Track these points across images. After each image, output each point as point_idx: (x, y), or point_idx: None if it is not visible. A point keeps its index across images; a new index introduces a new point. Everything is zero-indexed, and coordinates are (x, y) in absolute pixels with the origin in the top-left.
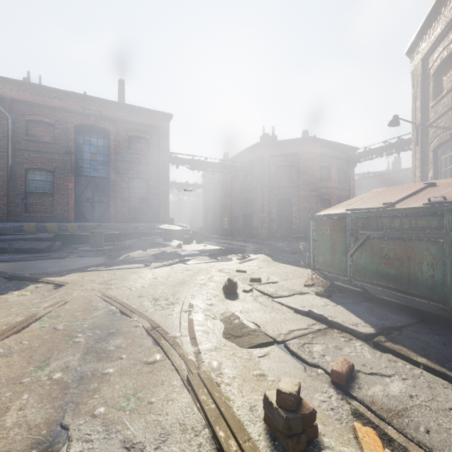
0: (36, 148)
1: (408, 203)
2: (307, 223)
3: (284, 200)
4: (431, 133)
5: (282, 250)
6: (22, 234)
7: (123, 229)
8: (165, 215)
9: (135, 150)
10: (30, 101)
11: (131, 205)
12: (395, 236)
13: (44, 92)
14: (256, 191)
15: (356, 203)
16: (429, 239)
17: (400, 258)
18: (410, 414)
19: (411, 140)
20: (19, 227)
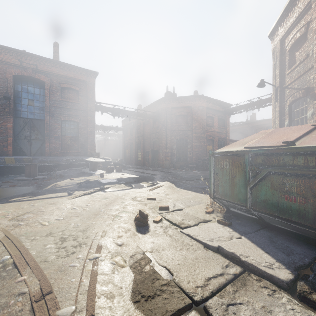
0: None
1: (307, 142)
2: (198, 156)
3: (181, 140)
4: (287, 93)
5: (182, 177)
6: None
7: (56, 161)
8: (92, 150)
9: (66, 98)
10: None
11: (63, 142)
12: (300, 173)
13: None
14: (161, 133)
15: (250, 141)
16: None
17: (304, 194)
18: None
19: (267, 100)
20: None
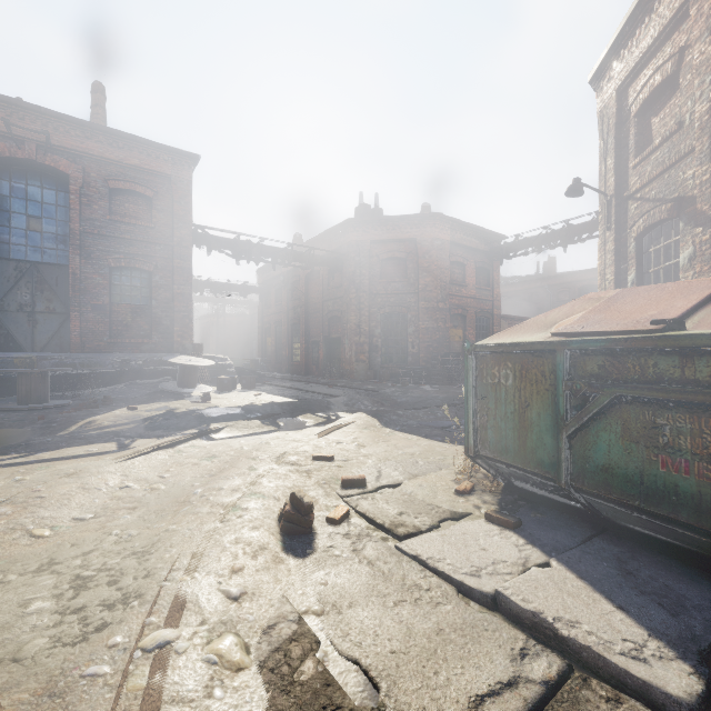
0: None
1: None
2: (431, 353)
3: (394, 315)
4: (632, 210)
5: (395, 401)
6: None
7: (97, 364)
8: (184, 338)
9: (123, 215)
10: None
11: (116, 319)
12: (703, 401)
13: None
14: (348, 299)
15: (565, 319)
16: None
17: None
18: None
19: (583, 227)
20: None
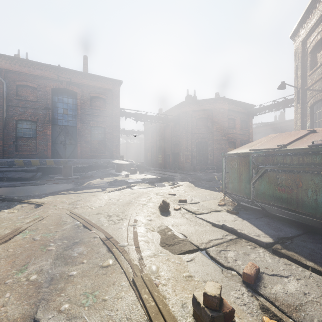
0: (23, 105)
1: (296, 145)
2: (219, 159)
3: (202, 142)
4: (308, 94)
5: (201, 178)
6: (13, 167)
7: (87, 163)
8: (117, 153)
9: (95, 106)
10: (19, 71)
11: (92, 146)
12: (287, 169)
13: (29, 65)
14: (182, 136)
15: (256, 144)
16: (313, 172)
17: (290, 186)
18: (305, 309)
19: (293, 100)
20: (11, 162)
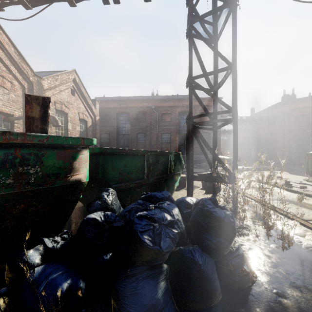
0: (165, 124)
1: None
2: None
3: (302, 138)
4: None
5: (297, 170)
6: None
7: (200, 158)
8: (218, 150)
9: (203, 119)
10: (163, 106)
11: None
12: None
13: (167, 101)
14: (277, 133)
15: None
16: None
17: None
18: None
19: None
20: None
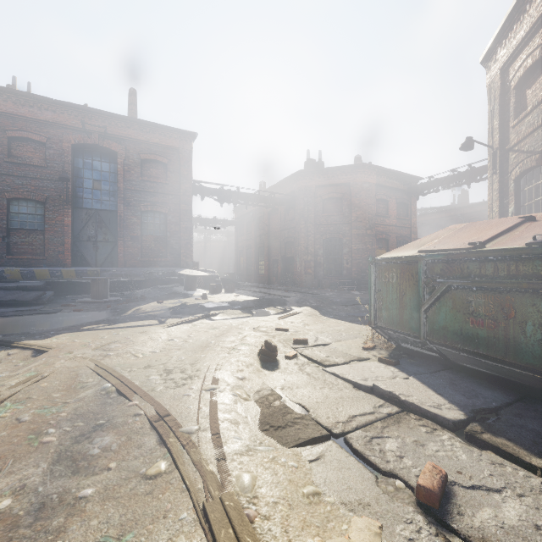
0: (21, 173)
1: (503, 243)
2: (361, 268)
3: (333, 240)
4: (512, 159)
5: (332, 301)
6: (2, 281)
7: (134, 275)
8: (187, 257)
9: (149, 176)
10: (14, 113)
11: (145, 245)
12: (488, 286)
13: (32, 102)
14: (299, 228)
15: (430, 242)
16: (535, 291)
17: (493, 316)
18: None
19: (484, 169)
20: None
